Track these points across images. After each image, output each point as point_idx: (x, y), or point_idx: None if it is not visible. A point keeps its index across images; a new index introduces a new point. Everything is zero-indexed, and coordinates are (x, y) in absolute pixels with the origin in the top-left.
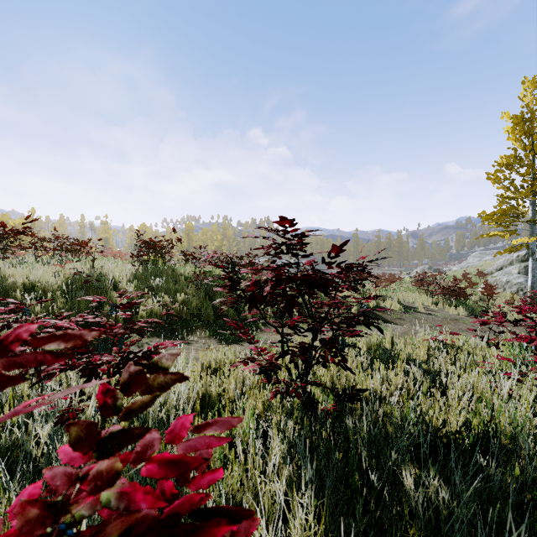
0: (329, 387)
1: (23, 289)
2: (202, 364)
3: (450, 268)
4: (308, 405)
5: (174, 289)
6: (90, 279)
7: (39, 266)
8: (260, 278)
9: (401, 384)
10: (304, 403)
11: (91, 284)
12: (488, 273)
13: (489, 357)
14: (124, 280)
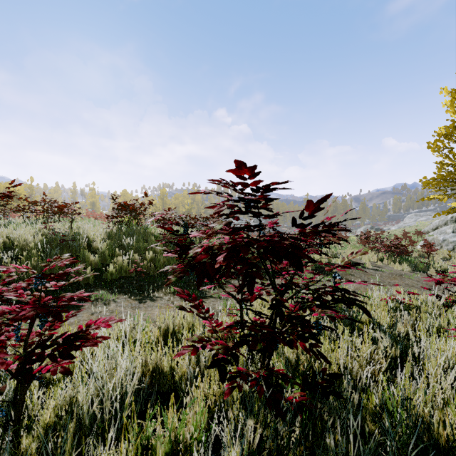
0: (293, 362)
1: (2, 247)
2: (159, 328)
3: (389, 228)
4: (274, 413)
5: (143, 247)
6: (66, 239)
7: (22, 226)
8: (213, 243)
9: (369, 354)
10: (267, 403)
11: (67, 243)
12: (425, 232)
13: (451, 318)
14: (98, 239)
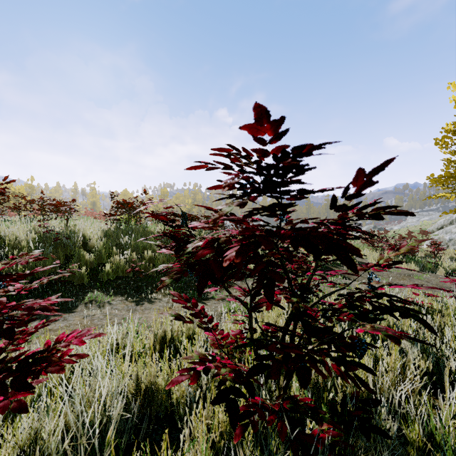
0: (312, 380)
1: None
2: (155, 335)
3: (391, 228)
4: None
5: (142, 246)
6: (60, 237)
7: (15, 224)
8: (219, 234)
9: (396, 367)
10: (293, 449)
11: (62, 241)
12: (430, 231)
13: None
14: (94, 238)
